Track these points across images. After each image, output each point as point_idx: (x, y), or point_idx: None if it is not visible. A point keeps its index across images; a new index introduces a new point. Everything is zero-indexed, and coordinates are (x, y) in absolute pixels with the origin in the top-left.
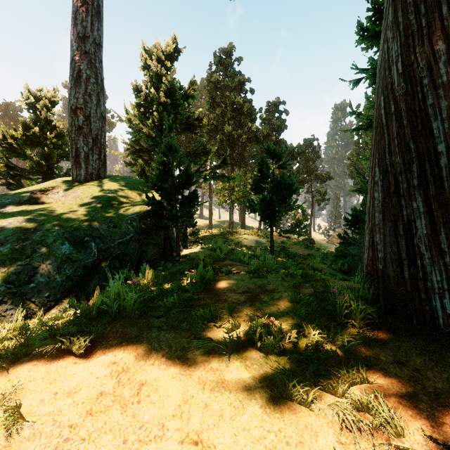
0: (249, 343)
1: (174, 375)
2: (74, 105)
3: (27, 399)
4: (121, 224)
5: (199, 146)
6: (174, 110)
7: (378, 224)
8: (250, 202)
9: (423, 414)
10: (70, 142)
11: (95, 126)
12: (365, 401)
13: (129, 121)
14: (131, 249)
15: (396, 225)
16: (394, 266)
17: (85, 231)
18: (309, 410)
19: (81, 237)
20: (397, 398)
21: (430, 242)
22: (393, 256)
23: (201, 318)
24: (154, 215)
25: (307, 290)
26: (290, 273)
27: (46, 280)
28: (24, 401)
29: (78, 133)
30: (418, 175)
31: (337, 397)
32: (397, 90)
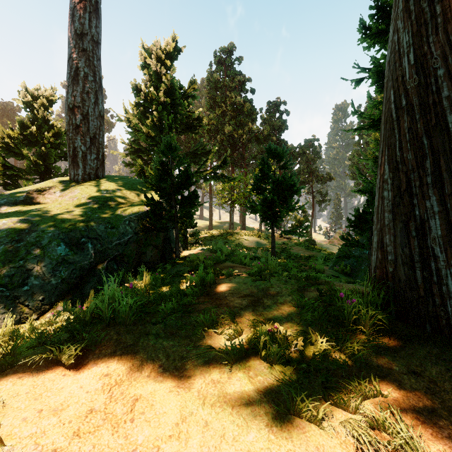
0: (252, 352)
1: (171, 389)
2: (71, 103)
3: (8, 417)
4: (119, 225)
5: (199, 146)
6: (173, 110)
7: (388, 225)
8: (251, 203)
9: (444, 432)
10: (68, 141)
11: (93, 125)
12: (380, 417)
13: (128, 120)
14: (129, 250)
15: (407, 225)
16: (405, 269)
17: (81, 232)
18: (319, 429)
19: (78, 238)
20: (415, 413)
21: (445, 243)
22: (404, 258)
23: (201, 325)
24: (153, 215)
25: (312, 293)
26: (293, 276)
27: (40, 282)
28: (4, 421)
29: (75, 132)
30: (431, 172)
31: (349, 413)
32: (409, 82)
